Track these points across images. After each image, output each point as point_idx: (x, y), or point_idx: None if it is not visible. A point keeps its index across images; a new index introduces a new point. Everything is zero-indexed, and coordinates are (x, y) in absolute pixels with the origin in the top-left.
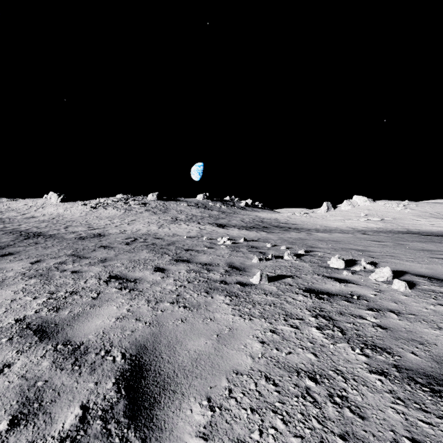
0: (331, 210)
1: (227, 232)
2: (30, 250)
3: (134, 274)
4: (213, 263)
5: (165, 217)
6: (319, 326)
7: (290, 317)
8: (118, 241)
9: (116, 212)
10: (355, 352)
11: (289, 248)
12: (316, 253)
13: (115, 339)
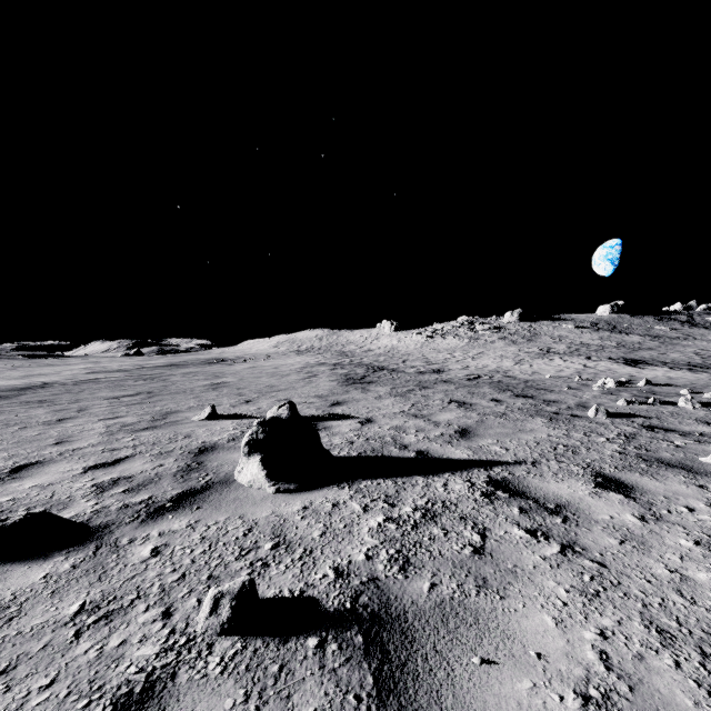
0: None
1: (635, 372)
2: (383, 380)
3: (471, 401)
4: (560, 401)
5: (530, 347)
6: (611, 438)
7: (592, 433)
8: (459, 377)
9: (457, 342)
10: (617, 447)
11: None
12: None
13: (454, 423)
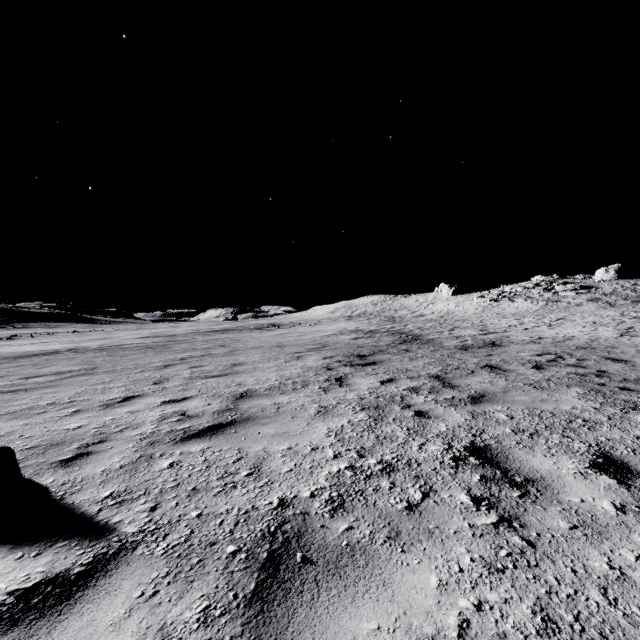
0: None
1: None
2: (394, 360)
3: (528, 458)
4: None
5: (638, 311)
6: None
7: None
8: (520, 359)
9: (529, 305)
10: None
11: None
12: None
13: None
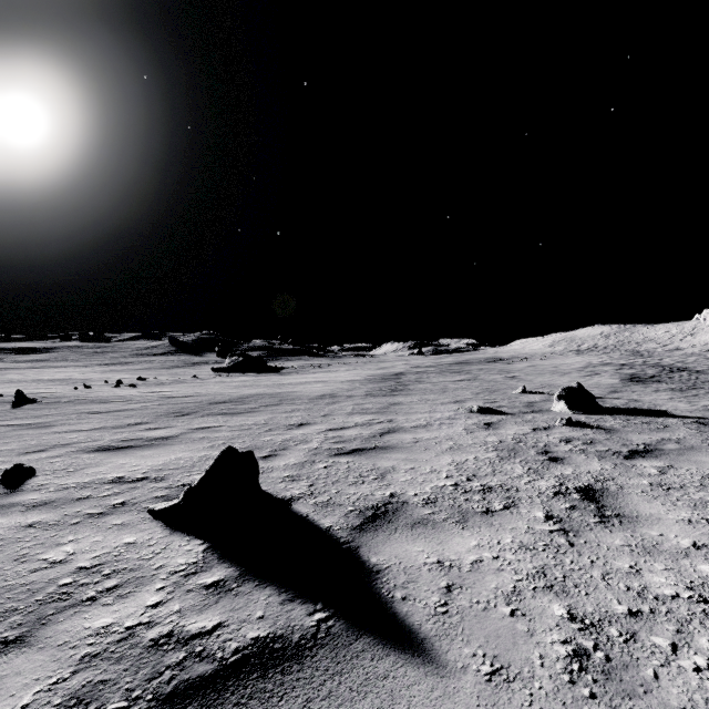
0: None
1: None
2: (674, 380)
3: None
4: None
5: None
6: None
7: None
8: None
9: None
10: None
11: None
12: None
13: None
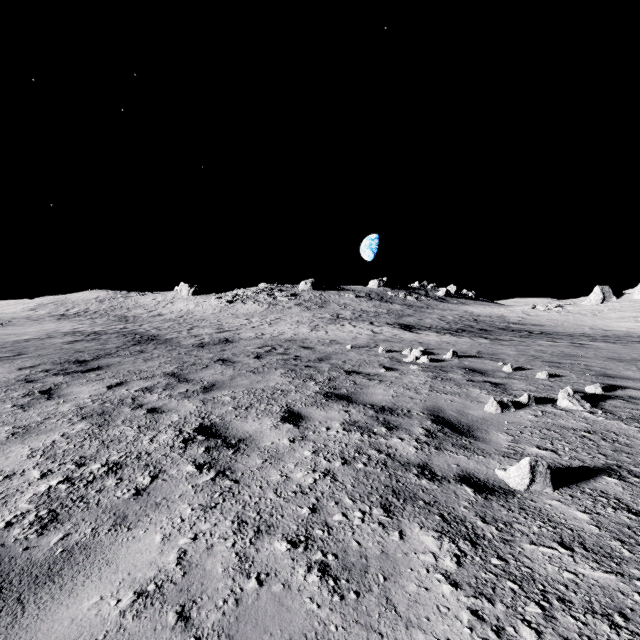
0: (612, 300)
1: (418, 338)
2: (126, 362)
3: (243, 425)
4: (398, 407)
5: (322, 313)
6: None
7: None
8: (247, 352)
9: (257, 307)
10: None
11: (556, 377)
12: (634, 394)
13: None
